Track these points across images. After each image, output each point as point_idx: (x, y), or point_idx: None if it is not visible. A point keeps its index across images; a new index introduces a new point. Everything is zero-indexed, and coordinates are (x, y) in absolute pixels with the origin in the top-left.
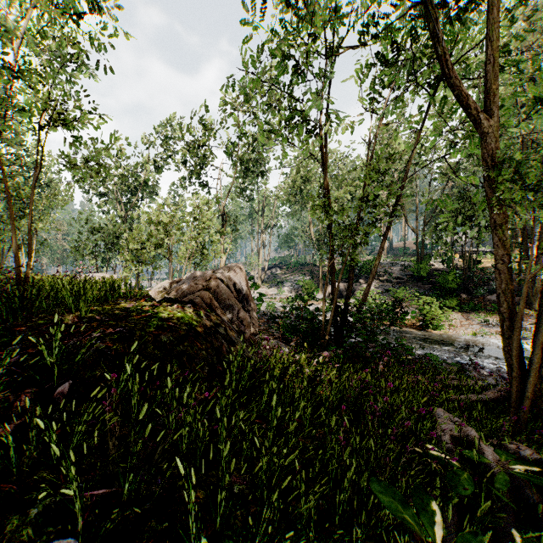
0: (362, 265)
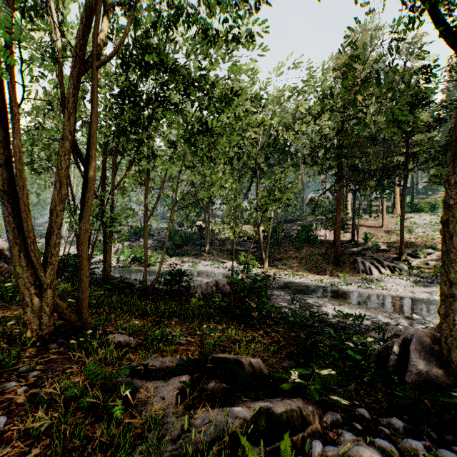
0: (142, 230)
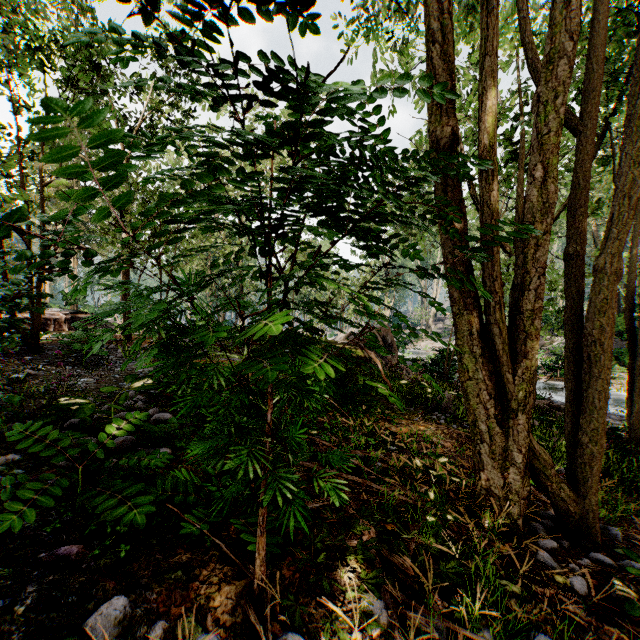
0: (547, 318)
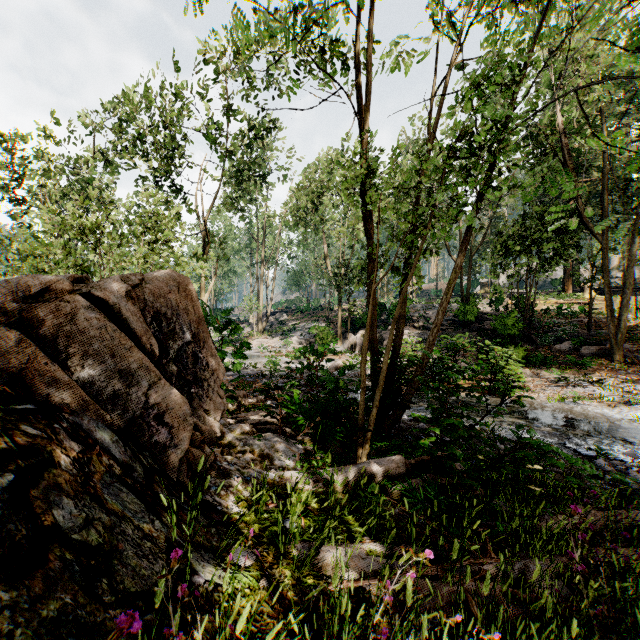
0: (392, 308)
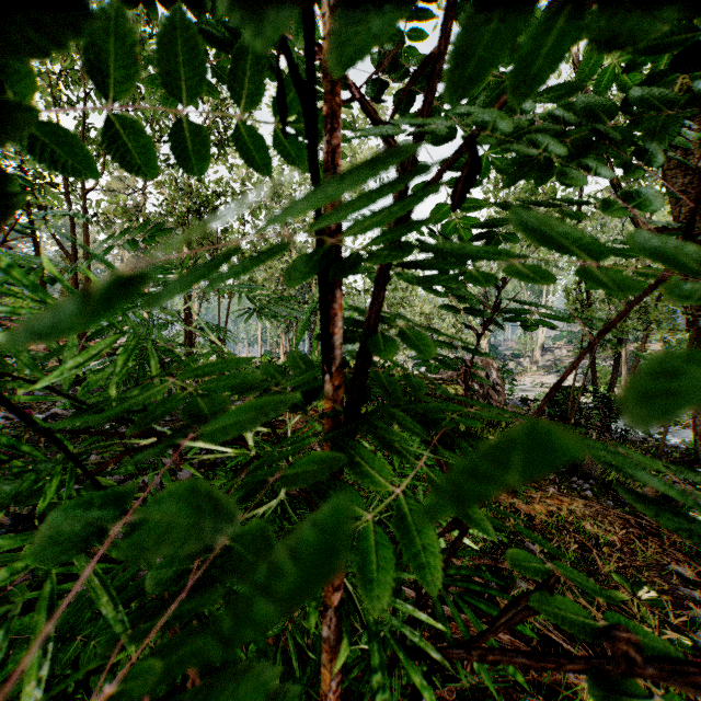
0: None
